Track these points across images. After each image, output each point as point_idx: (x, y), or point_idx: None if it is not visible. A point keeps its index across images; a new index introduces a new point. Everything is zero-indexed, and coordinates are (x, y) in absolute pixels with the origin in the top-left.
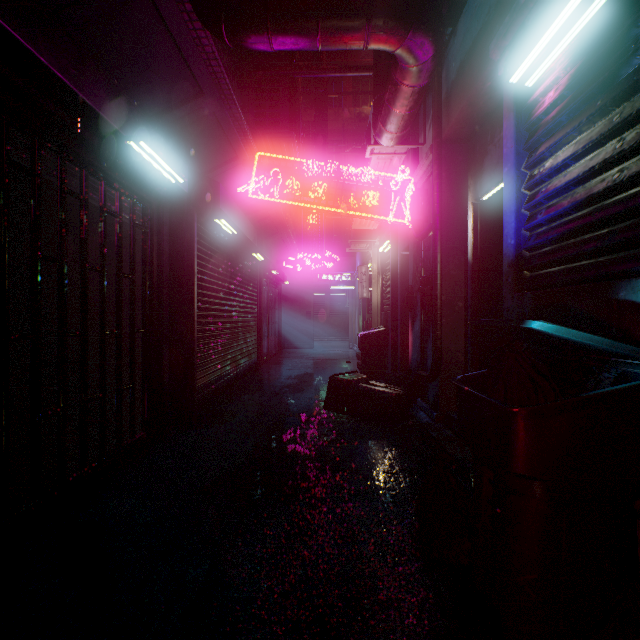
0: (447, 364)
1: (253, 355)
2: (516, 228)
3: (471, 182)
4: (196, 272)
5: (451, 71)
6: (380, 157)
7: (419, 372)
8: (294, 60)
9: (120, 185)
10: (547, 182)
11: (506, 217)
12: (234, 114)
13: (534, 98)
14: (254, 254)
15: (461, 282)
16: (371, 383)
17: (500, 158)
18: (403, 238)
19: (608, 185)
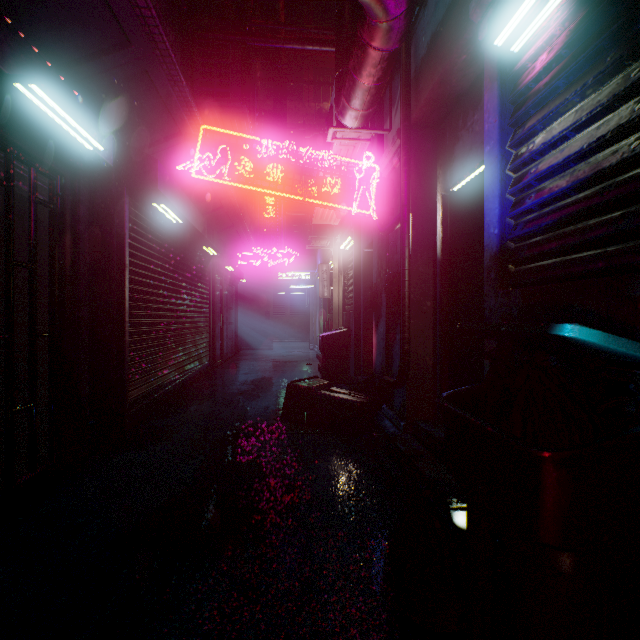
0: (415, 369)
1: (204, 359)
2: (500, 215)
3: (440, 172)
4: (127, 264)
5: (421, 46)
6: (343, 143)
7: (385, 377)
8: (246, 25)
9: (11, 145)
10: (538, 161)
11: (488, 203)
12: (173, 77)
13: (522, 63)
14: (205, 247)
15: (429, 280)
16: (333, 390)
17: (474, 143)
18: (366, 234)
19: (624, 156)
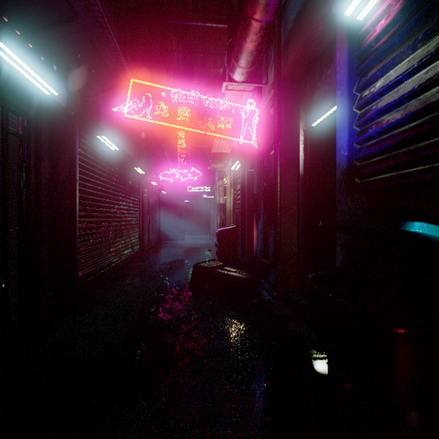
0: (284, 254)
1: (136, 247)
2: (349, 141)
3: (302, 113)
4: (78, 179)
5: (289, 22)
6: (233, 93)
7: (263, 260)
8: (164, 8)
9: None
10: (378, 100)
11: (340, 133)
12: (110, 44)
13: (366, 28)
14: (136, 168)
15: (295, 190)
16: (226, 269)
17: (327, 91)
18: (249, 159)
19: None
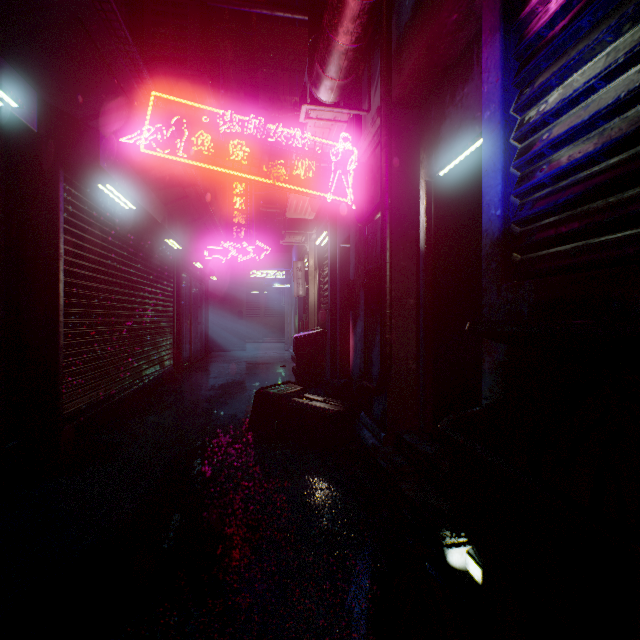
0: (397, 373)
1: (167, 362)
2: (504, 193)
3: (424, 156)
4: (62, 253)
5: (404, 11)
6: (317, 124)
7: (363, 383)
8: None
9: None
10: (551, 124)
11: (488, 179)
12: (115, 31)
13: (532, 7)
14: (166, 240)
15: (412, 275)
16: (307, 397)
17: (463, 120)
18: (343, 228)
19: None
